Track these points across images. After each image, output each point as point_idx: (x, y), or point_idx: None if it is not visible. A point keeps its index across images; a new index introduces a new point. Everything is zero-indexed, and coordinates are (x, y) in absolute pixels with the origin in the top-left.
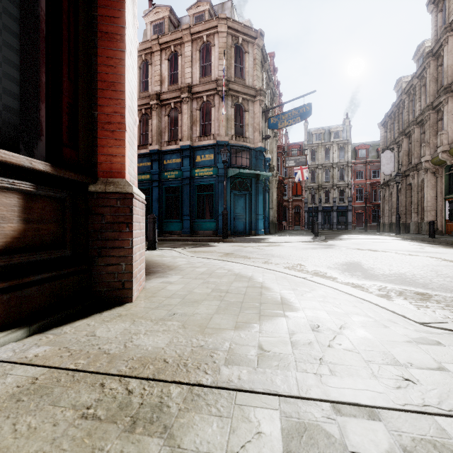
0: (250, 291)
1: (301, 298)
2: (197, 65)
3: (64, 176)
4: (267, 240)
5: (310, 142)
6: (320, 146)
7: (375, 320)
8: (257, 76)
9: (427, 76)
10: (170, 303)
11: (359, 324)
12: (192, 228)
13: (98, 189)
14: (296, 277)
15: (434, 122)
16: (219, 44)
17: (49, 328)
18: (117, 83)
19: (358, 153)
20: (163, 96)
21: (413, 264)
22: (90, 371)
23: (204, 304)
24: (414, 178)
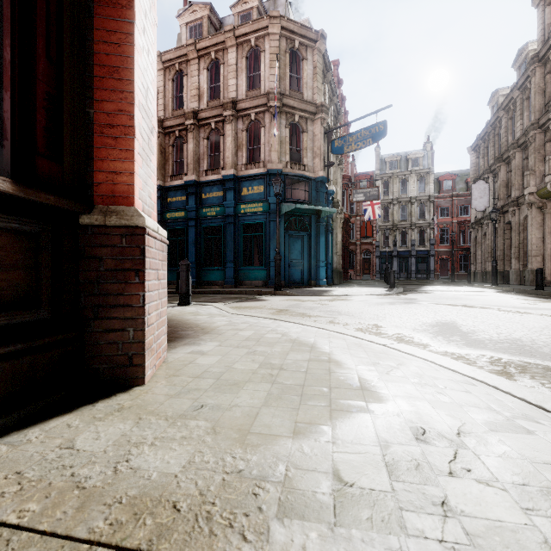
0: (314, 367)
1: (387, 378)
2: (244, 75)
3: (37, 200)
4: (331, 292)
5: (382, 172)
6: (396, 177)
7: (506, 417)
8: (318, 89)
9: (532, 86)
10: (199, 386)
11: (486, 426)
12: (237, 277)
13: (93, 221)
14: (373, 343)
15: (541, 145)
16: (270, 48)
17: (7, 431)
18: (123, 69)
19: (442, 184)
20: (202, 114)
21: (526, 325)
22: (40, 530)
23: (247, 388)
24: (514, 214)
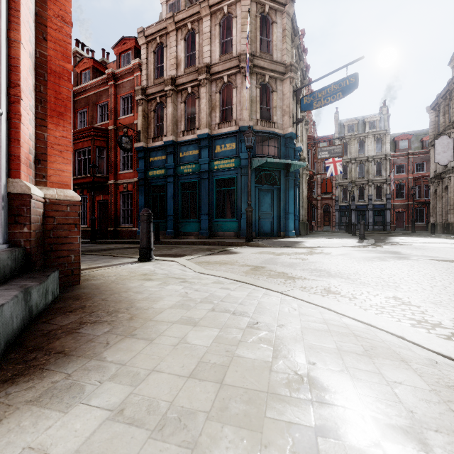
0: None
1: None
2: (217, 41)
3: None
4: (303, 244)
5: (341, 135)
6: (354, 139)
7: None
8: (287, 50)
9: None
10: None
11: None
12: (210, 228)
13: None
14: None
15: None
16: (241, 13)
17: None
18: None
19: (398, 144)
20: (179, 80)
21: None
22: None
23: None
24: None
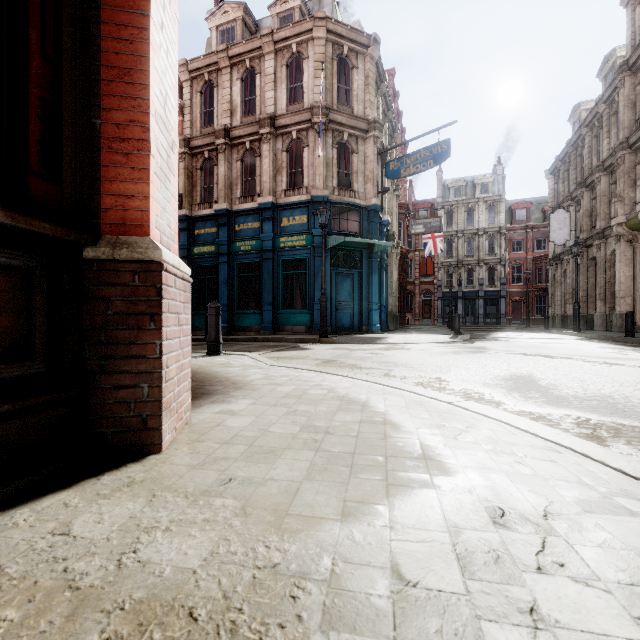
0: (367, 430)
1: (455, 445)
2: (284, 87)
3: (29, 228)
4: (386, 340)
5: (445, 199)
6: (461, 205)
7: (602, 494)
8: (371, 102)
9: (620, 99)
10: (227, 455)
11: (578, 505)
12: (275, 322)
13: (100, 254)
14: (436, 400)
15: (631, 167)
16: (314, 55)
17: None
18: (136, 71)
19: (515, 214)
20: (235, 132)
21: (617, 379)
22: None
23: (285, 457)
24: (600, 249)
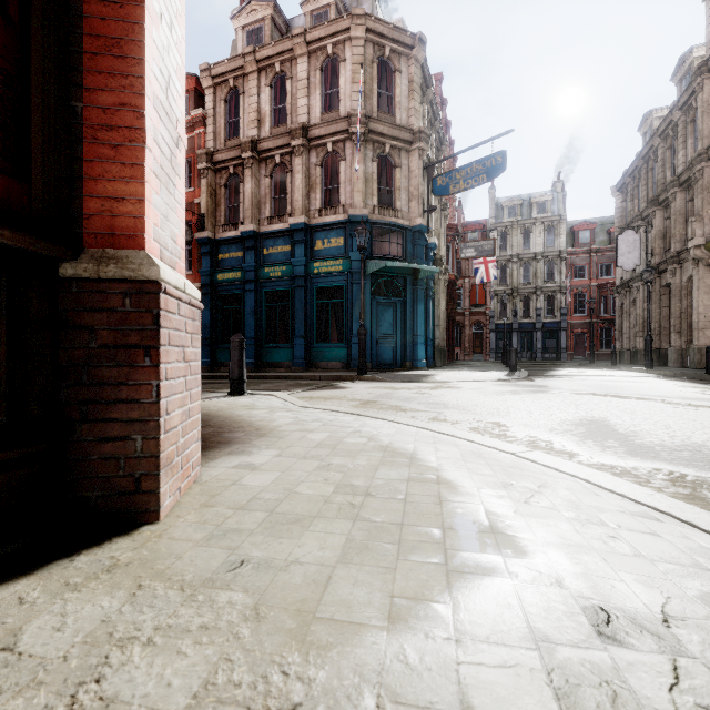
0: (417, 491)
1: (528, 511)
2: (318, 93)
3: None
4: (433, 377)
5: (499, 220)
6: (516, 227)
7: None
8: (416, 110)
9: (699, 104)
10: (241, 525)
11: (706, 604)
12: (308, 357)
13: (80, 272)
14: (497, 450)
15: None
16: (352, 57)
17: None
18: (127, 42)
19: (577, 236)
20: (263, 145)
21: (708, 424)
22: None
23: (315, 529)
24: (675, 274)
